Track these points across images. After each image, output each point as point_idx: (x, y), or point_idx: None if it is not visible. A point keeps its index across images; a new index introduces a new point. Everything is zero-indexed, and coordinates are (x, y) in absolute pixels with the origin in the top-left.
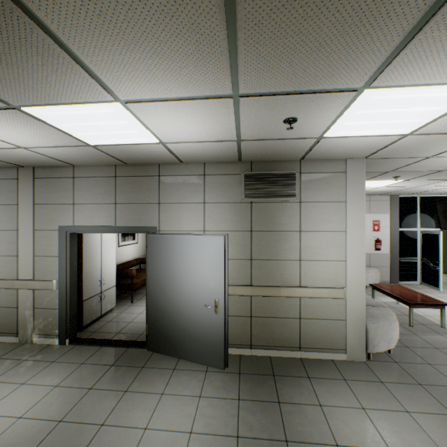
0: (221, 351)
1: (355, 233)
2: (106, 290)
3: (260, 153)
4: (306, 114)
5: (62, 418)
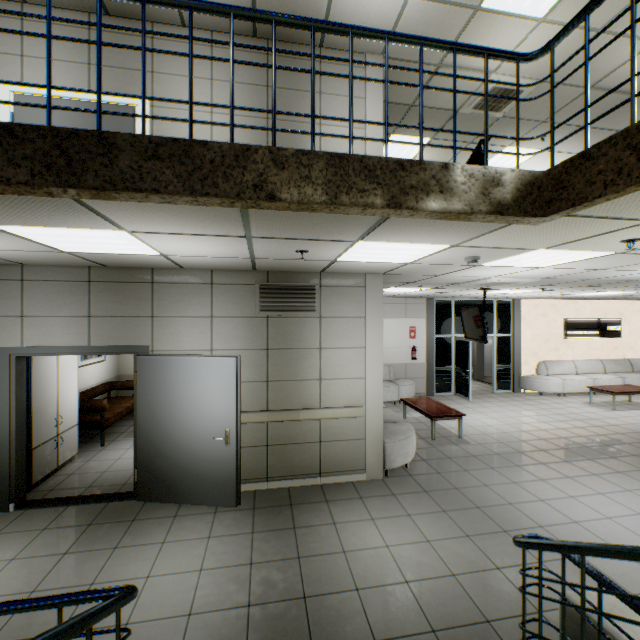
0: (233, 487)
1: (374, 349)
2: (65, 432)
3: (276, 266)
4: (315, 249)
5: (35, 588)
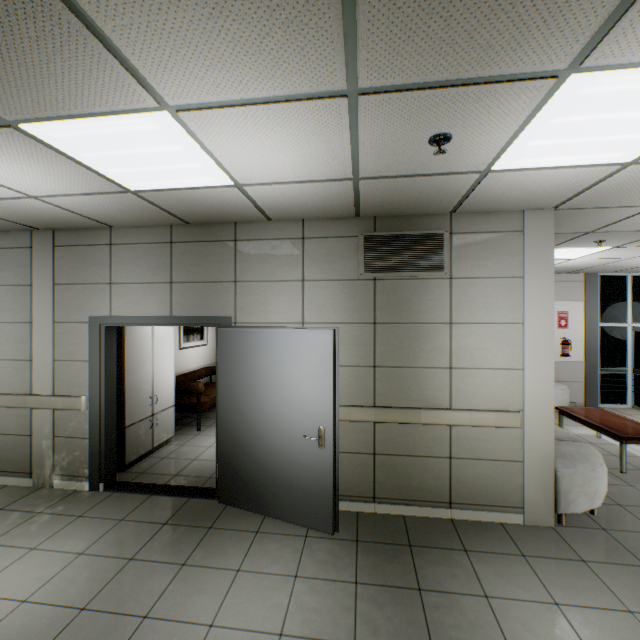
0: (329, 506)
1: (539, 326)
2: (160, 412)
3: (388, 201)
4: (466, 126)
5: (86, 605)
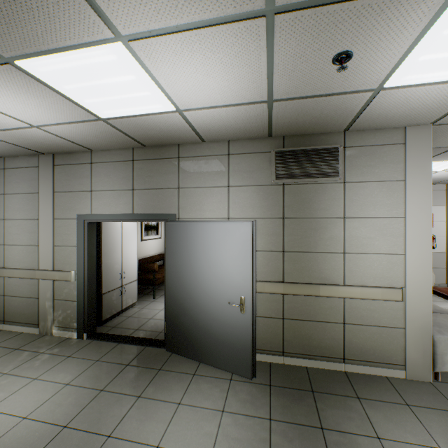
0: (248, 358)
1: (418, 220)
2: (127, 284)
3: (295, 121)
4: (366, 42)
5: (67, 423)
